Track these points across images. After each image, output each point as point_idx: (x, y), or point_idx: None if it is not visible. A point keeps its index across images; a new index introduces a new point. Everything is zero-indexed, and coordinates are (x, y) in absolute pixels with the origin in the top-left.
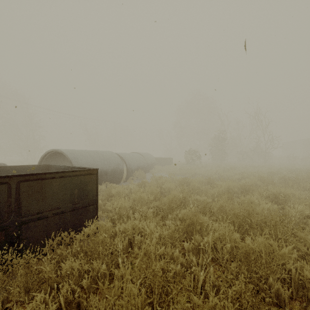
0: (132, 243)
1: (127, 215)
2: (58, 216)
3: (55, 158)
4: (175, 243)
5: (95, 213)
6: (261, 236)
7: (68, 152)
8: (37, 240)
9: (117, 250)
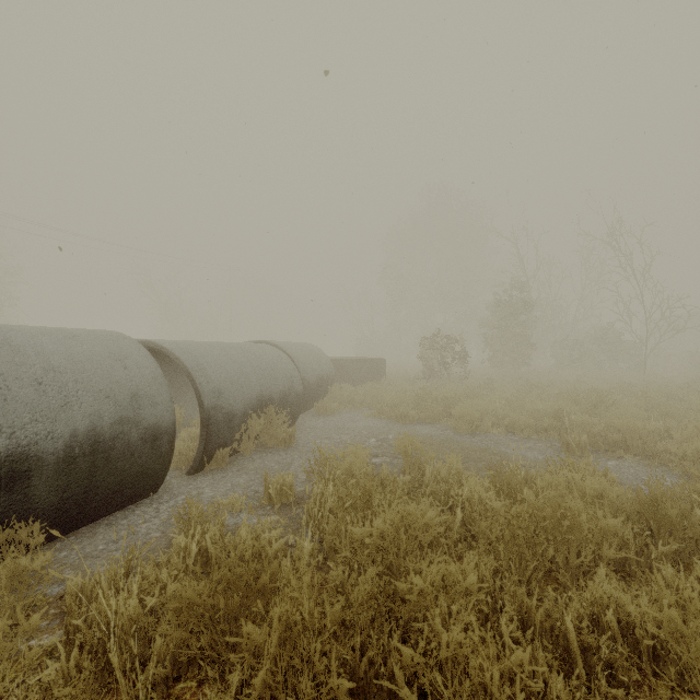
0: None
1: None
2: None
3: None
4: None
5: None
6: None
7: None
8: None
9: None
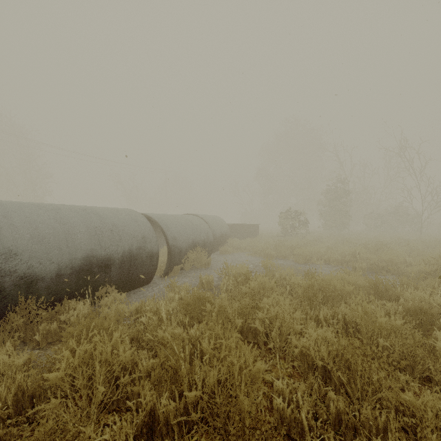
0: None
1: None
2: None
3: None
4: None
5: None
6: None
7: None
8: None
9: None
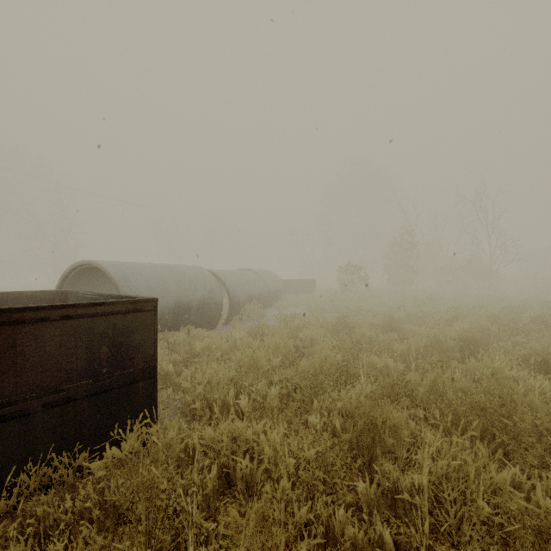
0: (231, 474)
1: (224, 401)
2: (57, 410)
3: (91, 279)
4: (334, 481)
5: (150, 398)
6: (545, 464)
7: (111, 266)
8: (1, 470)
9: (187, 509)
